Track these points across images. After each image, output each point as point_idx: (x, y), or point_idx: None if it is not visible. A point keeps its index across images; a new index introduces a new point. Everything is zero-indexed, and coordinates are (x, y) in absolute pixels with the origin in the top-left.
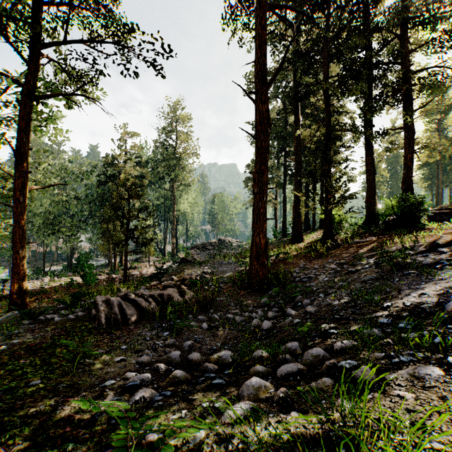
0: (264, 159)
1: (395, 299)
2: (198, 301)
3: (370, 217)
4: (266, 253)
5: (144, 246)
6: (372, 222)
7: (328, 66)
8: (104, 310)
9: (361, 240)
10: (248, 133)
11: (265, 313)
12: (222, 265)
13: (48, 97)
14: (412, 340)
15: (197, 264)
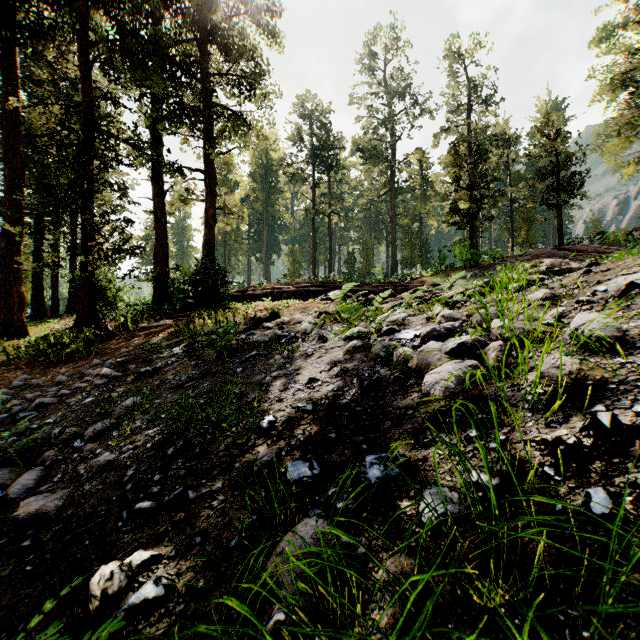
0: None
1: (268, 405)
2: None
3: (161, 293)
4: None
5: None
6: (164, 300)
7: (88, 5)
8: None
9: (151, 324)
10: None
11: None
12: None
13: None
14: (471, 521)
15: None
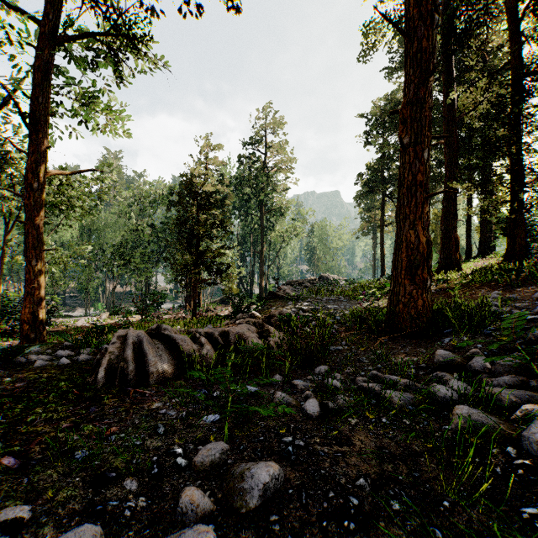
0: (425, 75)
1: None
2: (294, 349)
3: None
4: (428, 263)
5: (219, 276)
6: None
7: None
8: (112, 352)
9: None
10: (391, 24)
11: (489, 388)
12: (329, 302)
13: (74, 38)
14: None
15: (291, 300)
